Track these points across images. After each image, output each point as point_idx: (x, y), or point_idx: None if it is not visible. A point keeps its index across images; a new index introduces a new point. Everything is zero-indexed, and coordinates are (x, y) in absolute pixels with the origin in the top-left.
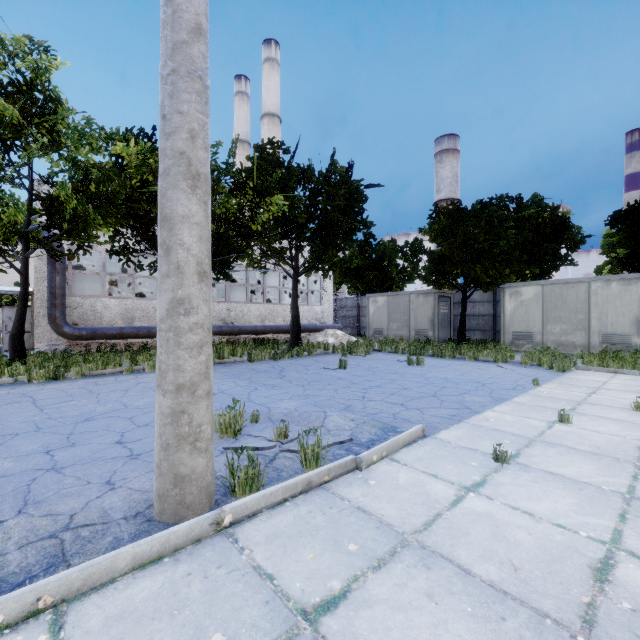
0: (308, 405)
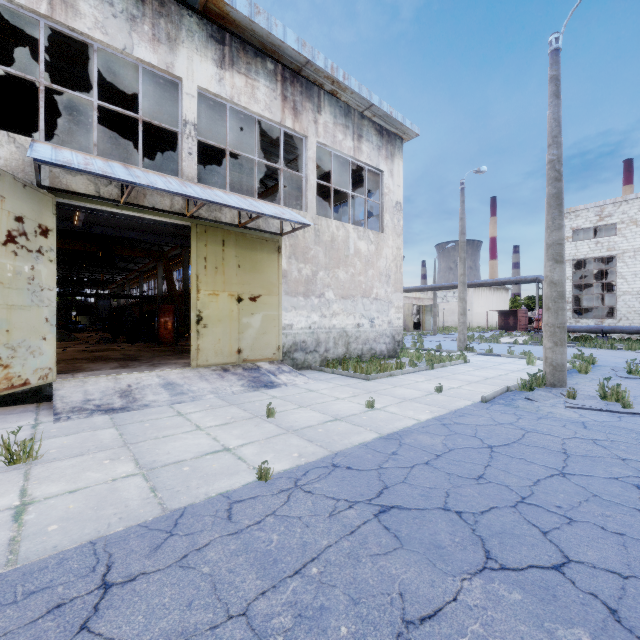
0: (639, 429)
